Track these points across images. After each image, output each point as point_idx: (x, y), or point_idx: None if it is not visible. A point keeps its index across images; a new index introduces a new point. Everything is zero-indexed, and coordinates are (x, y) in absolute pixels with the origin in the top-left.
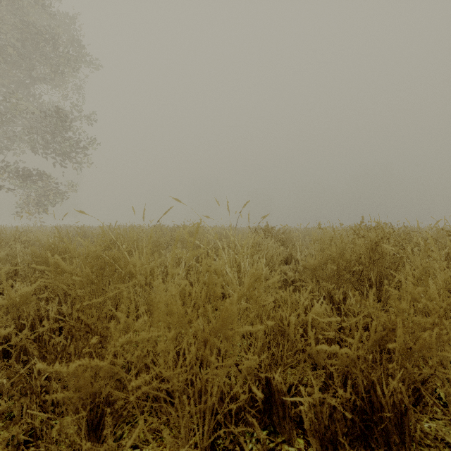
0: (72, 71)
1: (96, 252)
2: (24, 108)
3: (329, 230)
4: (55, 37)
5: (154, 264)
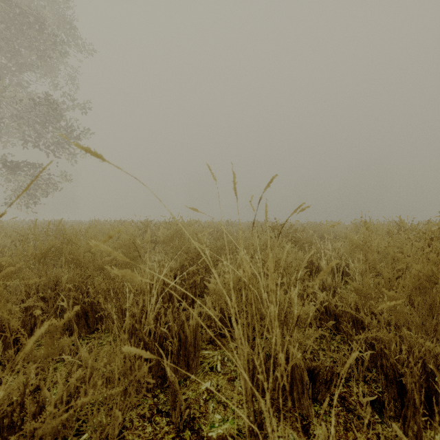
0: (61, 58)
1: (9, 270)
2: (7, 96)
3: (364, 229)
4: (40, 19)
5: (52, 329)
